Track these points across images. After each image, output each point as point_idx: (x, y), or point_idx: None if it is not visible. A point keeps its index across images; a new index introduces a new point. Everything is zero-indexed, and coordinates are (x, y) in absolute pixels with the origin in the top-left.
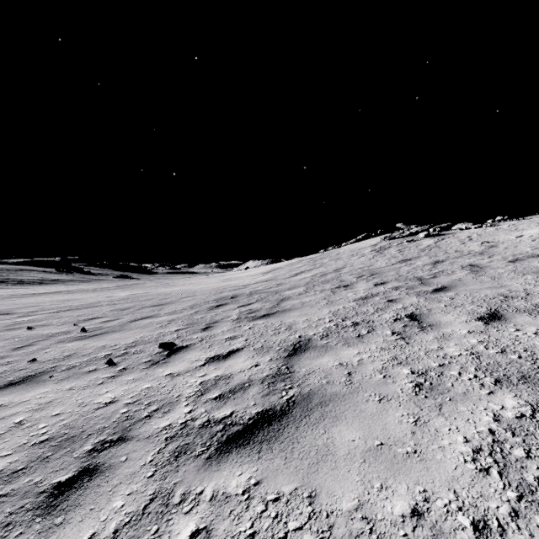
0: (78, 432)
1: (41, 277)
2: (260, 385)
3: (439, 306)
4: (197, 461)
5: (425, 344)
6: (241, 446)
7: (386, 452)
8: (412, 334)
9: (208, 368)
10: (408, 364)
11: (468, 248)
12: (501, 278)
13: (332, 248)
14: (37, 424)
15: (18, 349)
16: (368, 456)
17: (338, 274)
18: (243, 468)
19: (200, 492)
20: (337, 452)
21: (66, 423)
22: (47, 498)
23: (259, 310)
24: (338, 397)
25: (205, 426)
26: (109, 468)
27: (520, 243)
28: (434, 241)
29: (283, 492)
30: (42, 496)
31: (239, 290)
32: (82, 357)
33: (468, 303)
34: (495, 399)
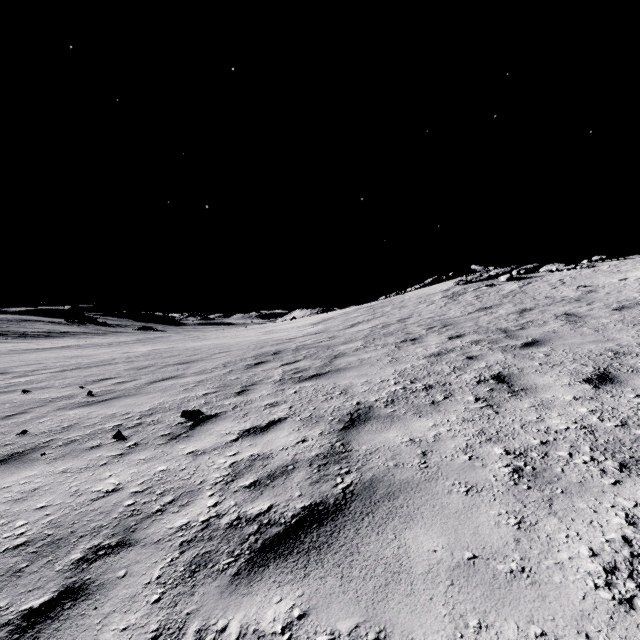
0: (66, 533)
1: (48, 329)
2: (308, 468)
3: (532, 365)
4: (221, 578)
5: (520, 413)
6: (281, 557)
7: (482, 570)
8: (501, 401)
9: (241, 444)
10: (499, 440)
11: (561, 293)
12: (606, 329)
13: (394, 294)
14: (14, 520)
15: (8, 418)
16: (457, 576)
17: (404, 325)
18: (284, 591)
19: (222, 628)
20: (413, 569)
21: (53, 519)
22: (11, 633)
23: (307, 369)
24: (411, 487)
25: (233, 526)
26: (100, 588)
27: (624, 288)
28: (518, 285)
29: (339, 631)
30: (4, 630)
31: (283, 345)
32: (85, 429)
33: (569, 361)
34: (624, 492)
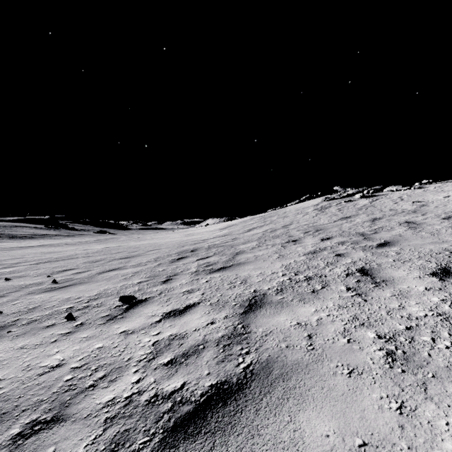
0: (12, 407)
1: (32, 232)
2: (215, 348)
3: (387, 261)
4: None
5: (384, 301)
6: (190, 438)
7: None
8: (367, 290)
9: (163, 325)
10: (371, 325)
11: (401, 206)
12: (440, 234)
13: (279, 207)
14: None
15: None
16: None
17: (287, 230)
18: None
19: None
20: None
21: (3, 393)
22: None
23: (216, 263)
24: (301, 368)
25: (151, 403)
26: None
27: (448, 203)
28: (369, 201)
29: None
30: None
31: (199, 244)
32: (45, 310)
33: (416, 258)
34: None
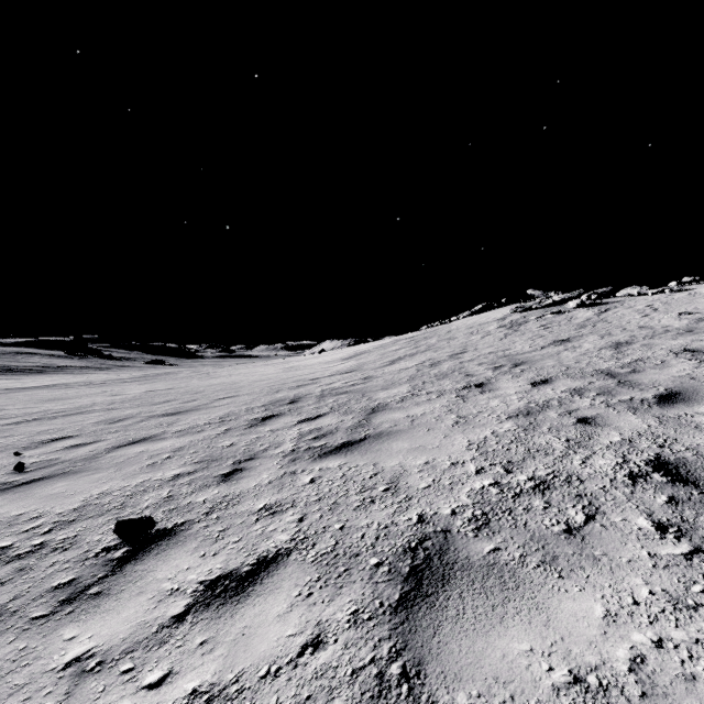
0: None
1: (43, 363)
2: None
3: None
4: None
5: None
6: None
7: None
8: None
9: (187, 637)
10: None
11: (659, 322)
12: None
13: (438, 323)
14: None
15: None
16: None
17: (459, 362)
18: None
19: None
20: None
21: None
22: None
23: (334, 431)
24: None
25: None
26: None
27: None
28: (594, 312)
29: None
30: None
31: (305, 388)
32: None
33: None
34: None
